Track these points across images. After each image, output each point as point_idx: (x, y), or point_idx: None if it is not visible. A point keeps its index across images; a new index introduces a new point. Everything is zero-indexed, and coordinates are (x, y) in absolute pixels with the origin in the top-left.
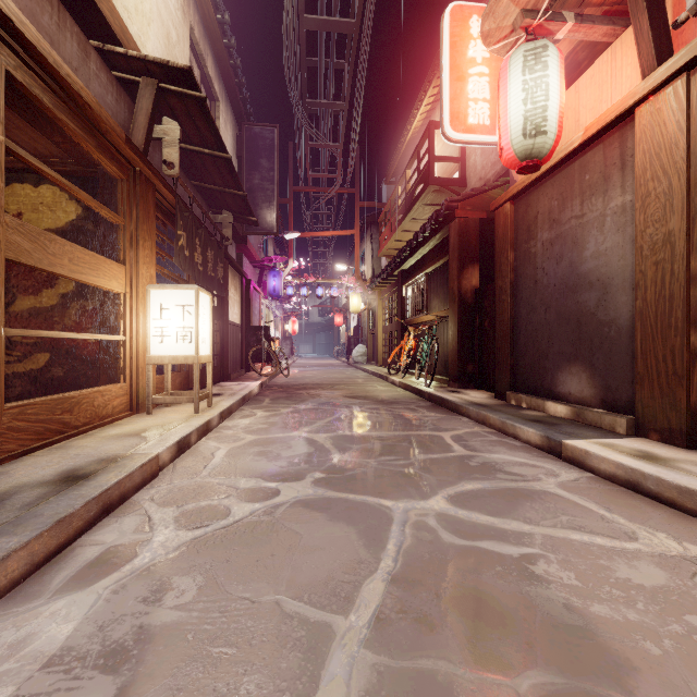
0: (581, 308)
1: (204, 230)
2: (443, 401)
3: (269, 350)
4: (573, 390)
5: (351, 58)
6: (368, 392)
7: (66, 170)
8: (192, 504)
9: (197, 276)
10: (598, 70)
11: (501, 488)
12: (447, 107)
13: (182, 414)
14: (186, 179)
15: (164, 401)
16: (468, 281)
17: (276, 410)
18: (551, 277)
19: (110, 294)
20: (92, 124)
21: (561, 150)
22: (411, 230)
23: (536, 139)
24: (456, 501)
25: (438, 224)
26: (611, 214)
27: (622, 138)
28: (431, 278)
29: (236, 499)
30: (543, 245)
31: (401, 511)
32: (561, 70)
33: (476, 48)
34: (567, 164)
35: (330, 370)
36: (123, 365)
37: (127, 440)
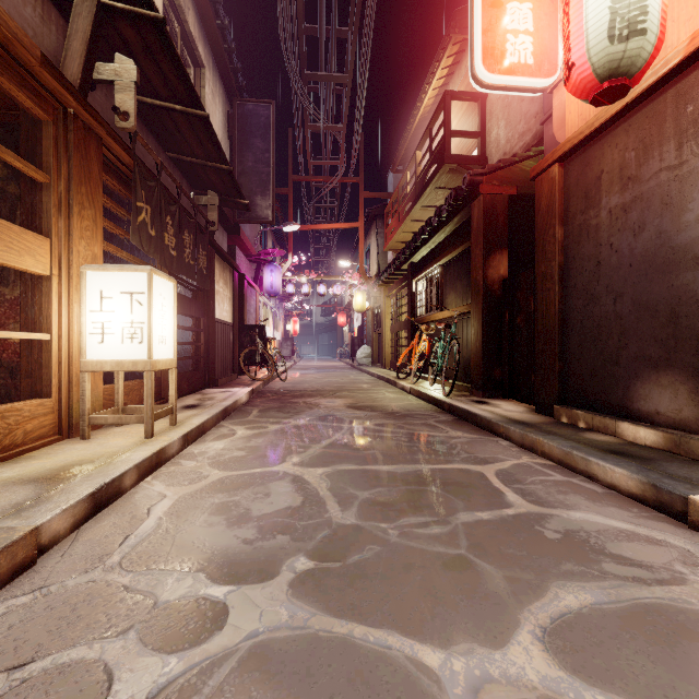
0: (677, 294)
1: (178, 208)
2: (470, 415)
3: (264, 351)
4: (663, 408)
5: (355, 18)
6: (375, 401)
7: None
8: (44, 660)
9: (168, 262)
10: None
11: (630, 605)
12: (478, 40)
13: (129, 438)
14: (159, 147)
15: (106, 421)
16: (495, 270)
17: (262, 426)
18: (624, 254)
19: (33, 278)
20: None
21: (646, 77)
22: (421, 219)
23: (628, 43)
24: (565, 651)
25: (457, 205)
26: None
27: None
28: (447, 269)
29: (139, 640)
30: (611, 213)
31: (462, 690)
32: None
33: None
34: (653, 98)
35: (332, 373)
36: (47, 373)
37: (11, 493)
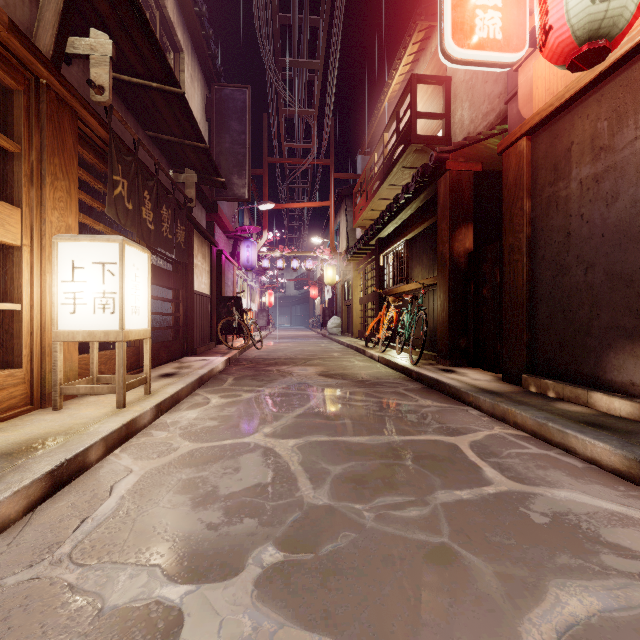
0: None
1: (156, 183)
2: (438, 384)
3: (240, 321)
4: (639, 379)
5: (326, 5)
6: (346, 369)
7: None
8: None
9: (146, 235)
10: None
11: None
12: (448, 15)
13: (101, 409)
14: (138, 125)
15: (77, 391)
16: (461, 243)
17: (236, 395)
18: (596, 224)
19: (5, 248)
20: None
21: (621, 44)
22: (387, 198)
23: (611, 2)
24: None
25: (423, 182)
26: None
27: None
28: (413, 244)
29: None
30: (582, 184)
31: None
32: None
33: None
34: (628, 66)
35: (305, 342)
36: (18, 343)
37: None
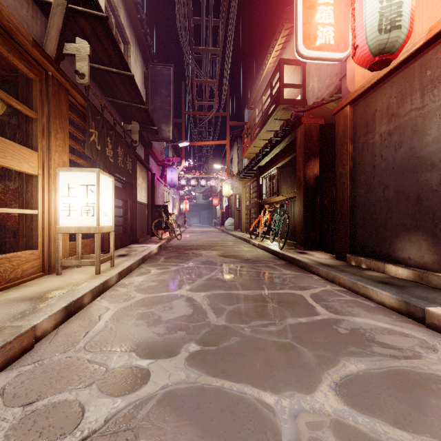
0: (421, 186)
1: (114, 132)
2: (295, 261)
3: (167, 221)
4: (413, 256)
5: (224, 13)
6: (237, 252)
7: None
8: (43, 400)
9: (108, 165)
10: None
11: (387, 370)
12: (300, 29)
13: (86, 274)
14: (102, 94)
15: (71, 264)
16: (311, 170)
17: (166, 267)
18: (389, 161)
19: (26, 176)
20: None
21: (402, 53)
22: (265, 139)
23: (390, 34)
24: (347, 395)
25: (287, 130)
26: None
27: None
28: (281, 170)
29: (98, 389)
30: (382, 136)
31: (287, 416)
32: None
33: None
34: (407, 66)
35: (210, 235)
36: (36, 234)
37: (17, 306)
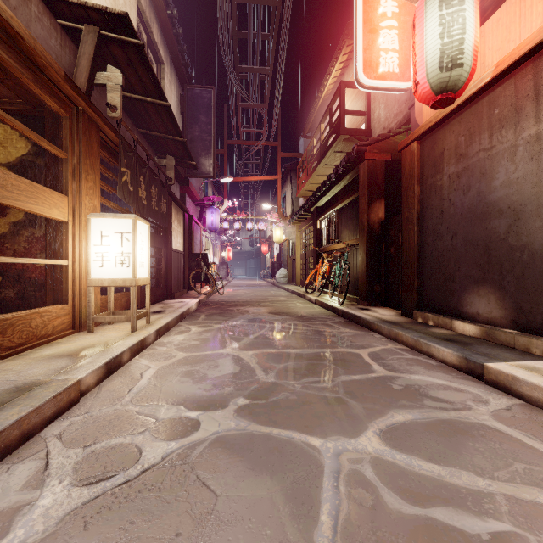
0: (489, 234)
1: (148, 169)
2: (356, 318)
3: (207, 273)
4: (481, 310)
5: (274, 28)
6: (289, 309)
7: (15, 109)
8: (101, 443)
9: (141, 208)
10: (505, 12)
11: (434, 420)
12: (360, 56)
13: (120, 332)
14: (133, 126)
15: (104, 320)
16: (376, 214)
17: (209, 325)
18: (458, 206)
19: (55, 222)
20: (27, 58)
21: (470, 88)
22: (324, 174)
23: (452, 72)
24: (390, 439)
25: (348, 166)
26: (523, 143)
27: (536, 70)
28: (342, 212)
29: (151, 435)
30: (450, 178)
31: (331, 454)
32: (476, 5)
33: (386, 4)
34: (475, 102)
35: (258, 289)
36: (65, 287)
37: (56, 362)
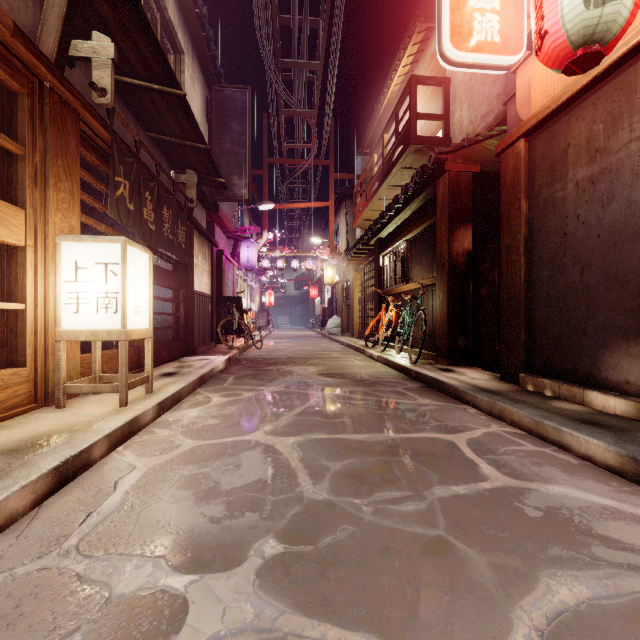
0: None
1: (157, 184)
2: (437, 383)
3: (240, 321)
4: (633, 377)
5: (326, 7)
6: (345, 368)
7: None
8: None
9: (147, 235)
10: None
11: (632, 601)
12: (446, 19)
13: (104, 407)
14: (139, 127)
15: (81, 390)
16: (460, 243)
17: (236, 393)
18: (592, 225)
19: (9, 248)
20: None
21: (616, 48)
22: (387, 198)
23: (605, 8)
24: None
25: (422, 183)
26: None
27: None
28: (412, 244)
29: None
30: (578, 186)
31: None
32: None
33: None
34: (623, 70)
35: (305, 342)
36: (22, 342)
37: None
